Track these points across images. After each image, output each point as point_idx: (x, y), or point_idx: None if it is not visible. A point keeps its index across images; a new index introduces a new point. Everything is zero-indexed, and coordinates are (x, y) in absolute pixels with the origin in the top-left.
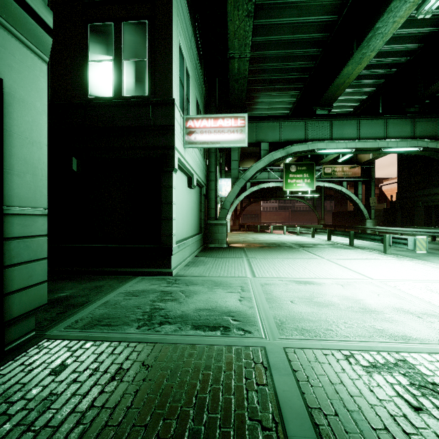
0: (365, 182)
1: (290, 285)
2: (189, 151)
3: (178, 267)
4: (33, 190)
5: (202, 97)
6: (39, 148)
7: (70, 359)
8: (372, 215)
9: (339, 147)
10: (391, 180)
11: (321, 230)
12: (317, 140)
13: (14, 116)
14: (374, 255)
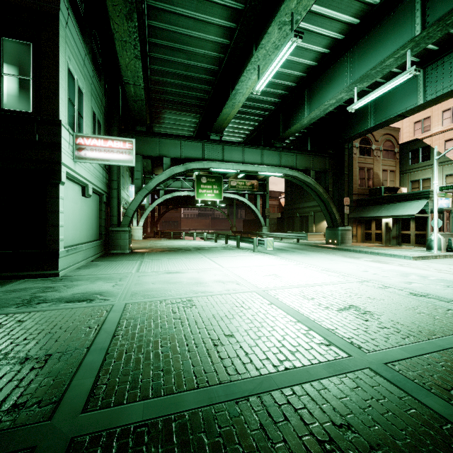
0: (262, 196)
1: (161, 274)
2: (82, 164)
3: (66, 270)
4: None
5: (101, 107)
6: None
7: None
8: (267, 222)
9: (228, 168)
10: None
11: (222, 236)
12: (212, 160)
13: None
14: (245, 253)
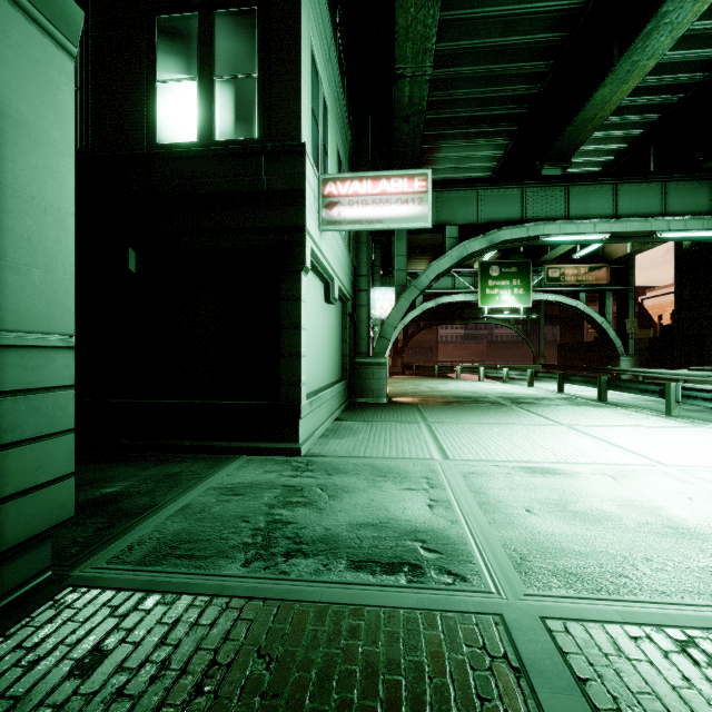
0: (617, 293)
1: (516, 475)
2: (328, 239)
3: (309, 440)
4: (46, 299)
5: (345, 148)
6: (58, 219)
7: (113, 637)
8: (629, 348)
9: (582, 232)
10: (659, 290)
11: (545, 375)
12: (542, 220)
13: (7, 154)
14: (651, 419)
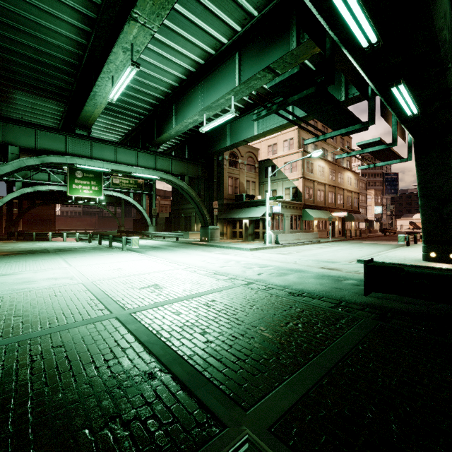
0: (149, 195)
1: None
2: None
3: None
4: None
5: None
6: None
7: None
8: (153, 222)
9: (98, 166)
10: None
11: (96, 236)
12: (78, 155)
13: None
14: (112, 252)
